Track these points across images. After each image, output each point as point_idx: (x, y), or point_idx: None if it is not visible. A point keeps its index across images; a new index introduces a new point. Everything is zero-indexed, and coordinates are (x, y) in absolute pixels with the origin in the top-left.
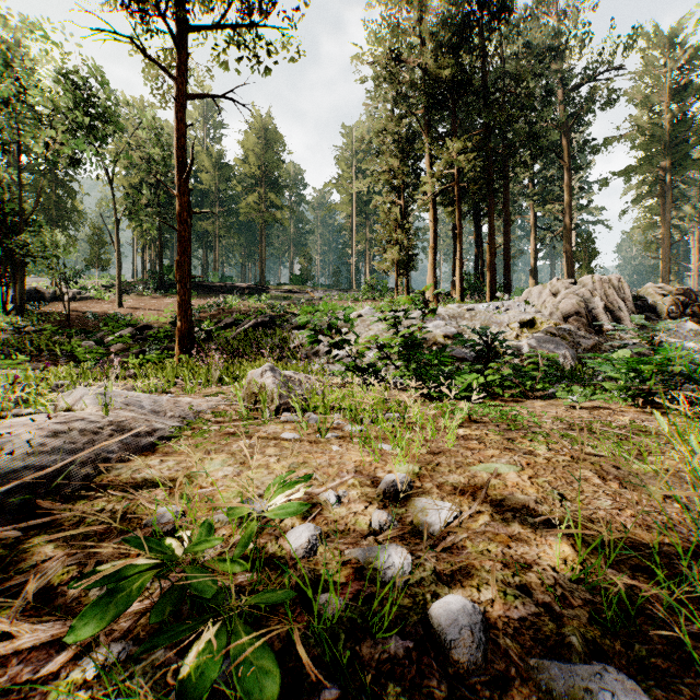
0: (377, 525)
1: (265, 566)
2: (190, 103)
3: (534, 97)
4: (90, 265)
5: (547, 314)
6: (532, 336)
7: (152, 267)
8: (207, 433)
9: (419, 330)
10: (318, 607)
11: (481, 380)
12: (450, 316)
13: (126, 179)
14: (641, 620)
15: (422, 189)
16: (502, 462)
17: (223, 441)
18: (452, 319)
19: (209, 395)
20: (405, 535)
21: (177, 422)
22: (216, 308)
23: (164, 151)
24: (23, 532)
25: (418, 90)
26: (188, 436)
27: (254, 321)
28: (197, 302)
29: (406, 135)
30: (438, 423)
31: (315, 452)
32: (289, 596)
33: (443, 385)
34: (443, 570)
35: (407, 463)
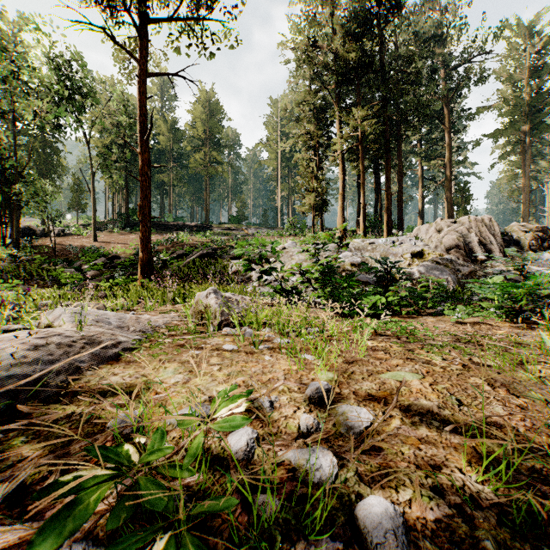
0: (305, 428)
1: (209, 466)
2: (150, 81)
3: (422, 75)
4: (71, 208)
5: (433, 247)
6: (421, 264)
7: (120, 210)
8: (162, 345)
9: (333, 260)
10: (257, 507)
11: (383, 300)
12: (355, 248)
13: (100, 141)
14: (544, 522)
15: (333, 148)
16: (406, 370)
17: (175, 351)
18: (357, 251)
19: (164, 312)
20: (329, 437)
21: (138, 335)
22: (170, 242)
23: (130, 118)
24: (5, 433)
25: (330, 69)
26: (147, 347)
27: (200, 252)
28: (155, 237)
29: (320, 105)
30: (350, 336)
31: (251, 361)
32: (231, 504)
33: (352, 304)
34: (364, 471)
35: (327, 371)
